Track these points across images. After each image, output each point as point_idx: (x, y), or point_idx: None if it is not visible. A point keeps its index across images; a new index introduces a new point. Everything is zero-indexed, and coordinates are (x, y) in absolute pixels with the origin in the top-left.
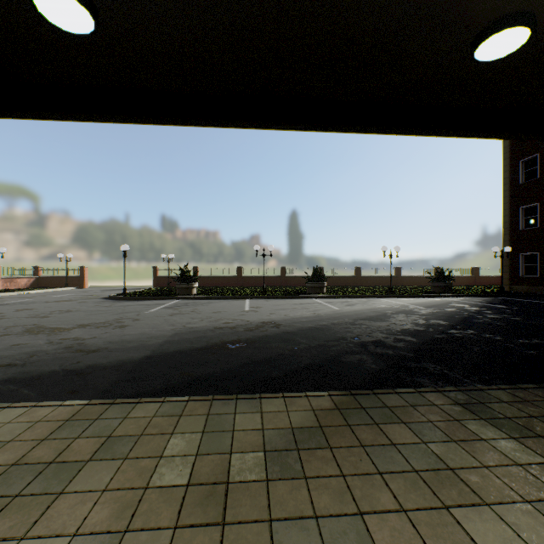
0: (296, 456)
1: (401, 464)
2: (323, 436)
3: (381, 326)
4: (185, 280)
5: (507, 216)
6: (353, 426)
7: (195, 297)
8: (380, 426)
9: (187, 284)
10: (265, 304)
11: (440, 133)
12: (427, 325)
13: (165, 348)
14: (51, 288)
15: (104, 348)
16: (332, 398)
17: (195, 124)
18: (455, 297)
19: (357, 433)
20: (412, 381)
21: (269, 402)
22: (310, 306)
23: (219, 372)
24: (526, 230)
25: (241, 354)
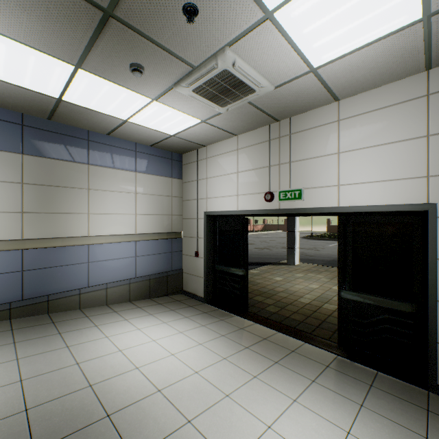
0: None
1: None
2: None
3: None
4: None
5: None
6: None
7: None
8: None
9: None
10: None
11: None
12: None
13: None
14: (271, 231)
15: (314, 255)
16: None
17: None
18: None
19: None
20: None
21: None
22: None
23: None
24: None
25: None
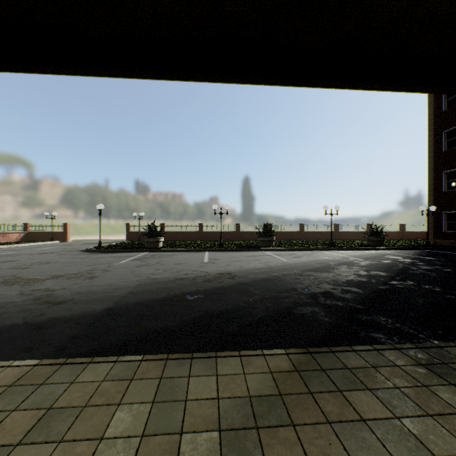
0: (255, 438)
1: (378, 451)
2: (284, 408)
3: (327, 277)
4: (153, 235)
5: (431, 179)
6: (315, 394)
7: (161, 249)
8: (344, 394)
9: (154, 238)
10: (222, 256)
11: (398, 87)
12: (369, 277)
13: (127, 300)
14: (38, 242)
15: (71, 299)
16: (290, 357)
17: (150, 76)
18: (387, 249)
19: (321, 403)
20: (367, 336)
21: (225, 362)
22: (262, 258)
23: (176, 326)
24: (448, 192)
25: (199, 306)
